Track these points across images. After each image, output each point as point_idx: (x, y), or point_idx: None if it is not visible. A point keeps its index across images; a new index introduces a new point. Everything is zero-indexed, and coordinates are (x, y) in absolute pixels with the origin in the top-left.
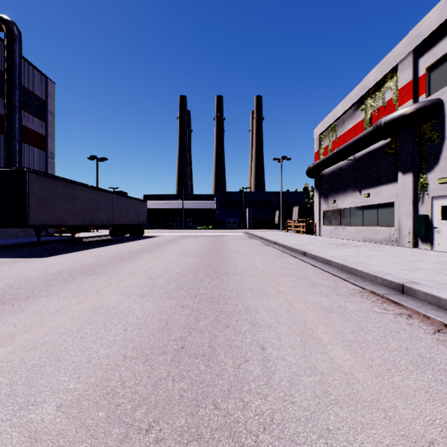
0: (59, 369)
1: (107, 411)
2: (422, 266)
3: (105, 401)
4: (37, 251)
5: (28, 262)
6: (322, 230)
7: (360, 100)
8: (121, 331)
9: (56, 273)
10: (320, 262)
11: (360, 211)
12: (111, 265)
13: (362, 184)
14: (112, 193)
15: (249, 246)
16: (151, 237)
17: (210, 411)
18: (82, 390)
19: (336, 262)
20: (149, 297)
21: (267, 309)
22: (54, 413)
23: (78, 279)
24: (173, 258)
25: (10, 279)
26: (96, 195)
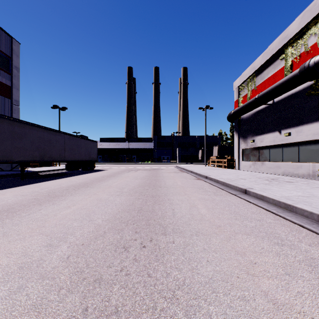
0: None
1: None
2: None
3: None
4: None
5: None
6: (241, 164)
7: (280, 50)
8: None
9: None
10: (273, 204)
11: (280, 149)
12: (25, 210)
13: (282, 124)
14: (64, 133)
15: (183, 180)
16: (99, 171)
17: None
18: None
19: (305, 209)
20: None
21: None
22: None
23: None
24: (105, 196)
25: None
26: (46, 134)
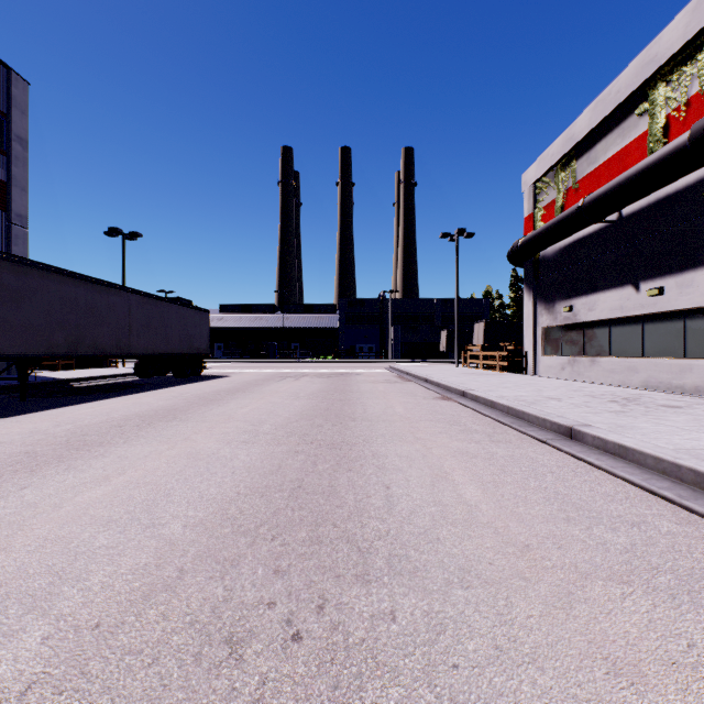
0: None
1: None
2: None
3: None
4: None
5: None
6: (540, 364)
7: (637, 93)
8: None
9: None
10: (657, 472)
11: (636, 327)
12: None
13: (643, 268)
14: (129, 290)
15: (407, 400)
16: (213, 378)
17: None
18: None
19: None
20: None
21: None
22: None
23: None
24: (212, 445)
25: None
26: (84, 292)
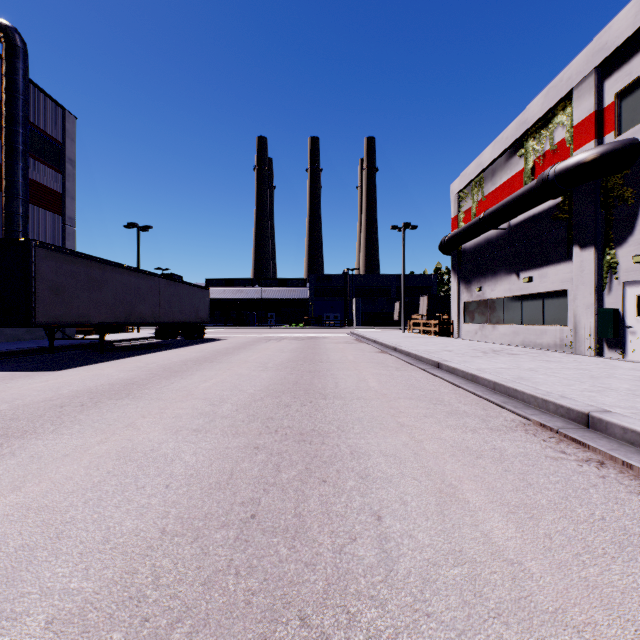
0: (57, 555)
1: (127, 630)
2: (613, 385)
3: (124, 613)
4: (48, 360)
5: (32, 379)
6: (462, 329)
7: (518, 141)
8: (161, 488)
9: (71, 395)
10: (462, 378)
11: (518, 303)
12: (154, 383)
13: (521, 263)
14: (159, 276)
15: (357, 353)
16: (215, 341)
17: (294, 631)
18: (89, 592)
19: (485, 378)
20: (206, 433)
21: (384, 451)
22: (40, 635)
23: (103, 405)
24: (246, 371)
25: (2, 405)
26: (134, 279)
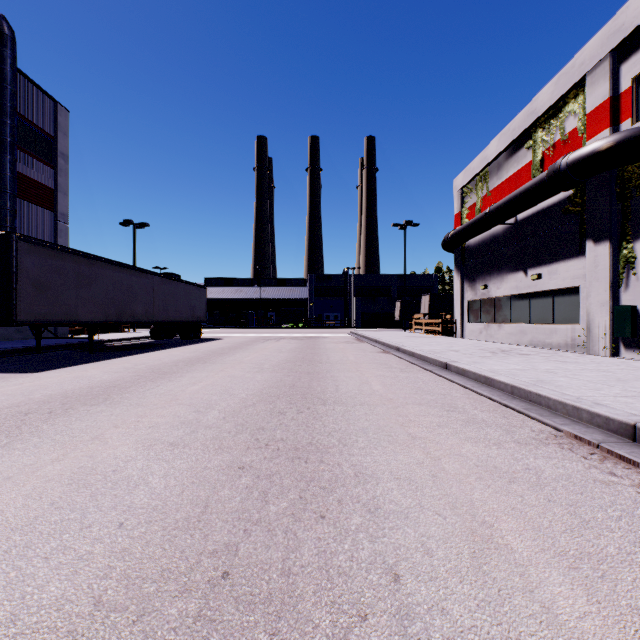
0: None
1: None
2: None
3: None
4: (31, 361)
5: (7, 381)
6: (466, 329)
7: (526, 133)
8: (112, 528)
9: (42, 400)
10: (473, 380)
11: (526, 301)
12: (137, 386)
13: (529, 259)
14: (153, 273)
15: (358, 353)
16: (211, 340)
17: None
18: None
19: (501, 381)
20: (184, 448)
21: (395, 473)
22: None
23: (74, 411)
24: (239, 373)
25: None
26: (126, 276)
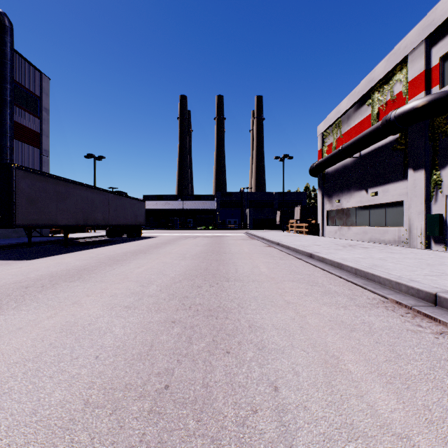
0: None
1: None
2: (446, 270)
3: None
4: (25, 252)
5: (10, 266)
6: (325, 230)
7: (367, 94)
8: (91, 359)
9: (36, 278)
10: (330, 265)
11: (367, 211)
12: (100, 269)
13: (369, 182)
14: (108, 191)
15: (251, 247)
16: (149, 238)
17: None
18: None
19: (348, 265)
20: (135, 309)
21: (275, 325)
22: None
23: (59, 286)
24: (169, 260)
25: None
26: (90, 193)
